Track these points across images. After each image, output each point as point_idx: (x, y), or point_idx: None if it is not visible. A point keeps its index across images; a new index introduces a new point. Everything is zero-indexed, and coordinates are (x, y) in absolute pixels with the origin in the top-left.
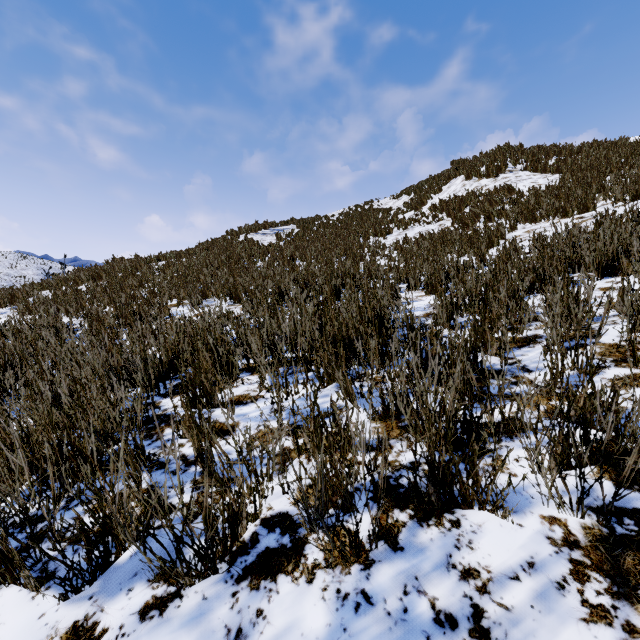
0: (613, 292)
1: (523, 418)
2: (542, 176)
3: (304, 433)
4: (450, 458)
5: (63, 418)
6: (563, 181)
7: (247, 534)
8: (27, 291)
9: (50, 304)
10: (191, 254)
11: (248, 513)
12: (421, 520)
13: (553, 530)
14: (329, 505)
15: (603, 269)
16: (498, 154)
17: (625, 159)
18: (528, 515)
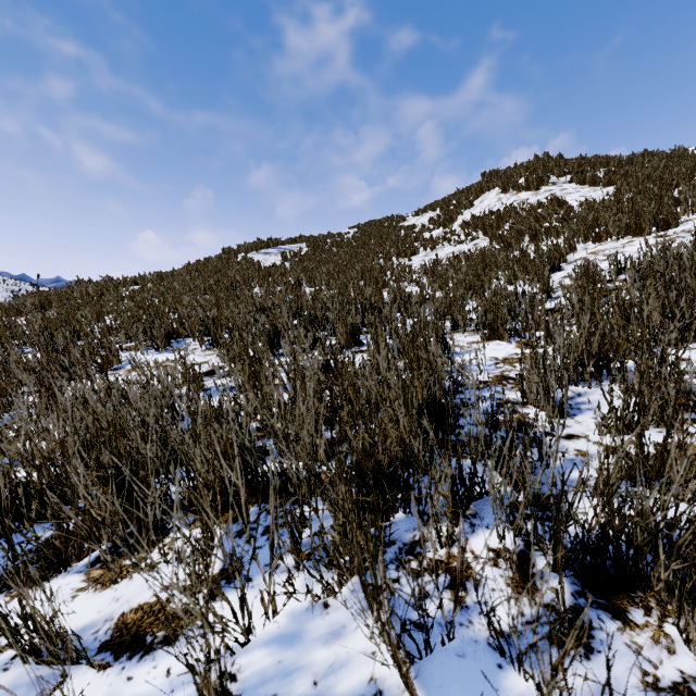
0: None
1: None
2: (592, 189)
3: None
4: None
5: None
6: (620, 194)
7: None
8: None
9: None
10: (174, 276)
11: None
12: None
13: None
14: None
15: None
16: (537, 165)
17: (692, 169)
18: None
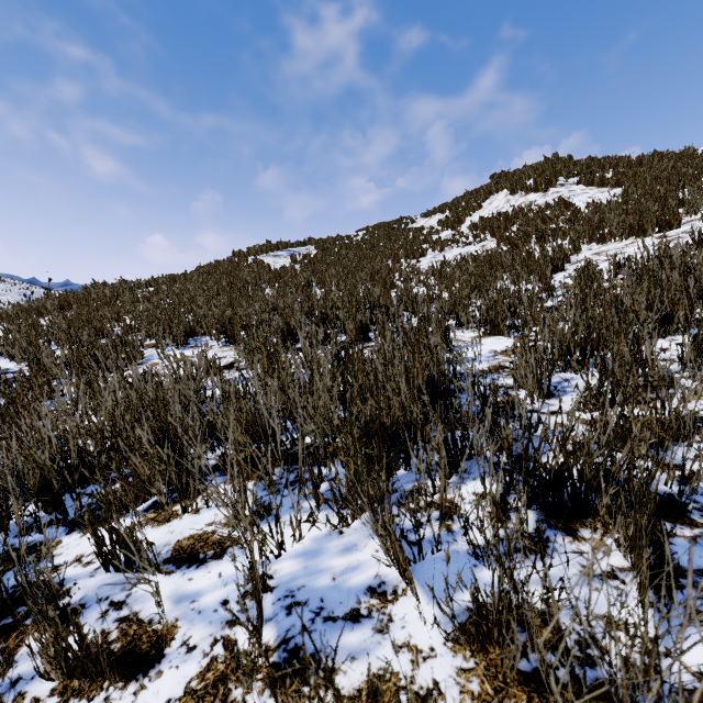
0: None
1: None
2: (600, 190)
3: None
4: None
5: None
6: (627, 195)
7: None
8: None
9: None
10: (187, 279)
11: None
12: None
13: None
14: None
15: None
16: (546, 166)
17: (699, 170)
18: None
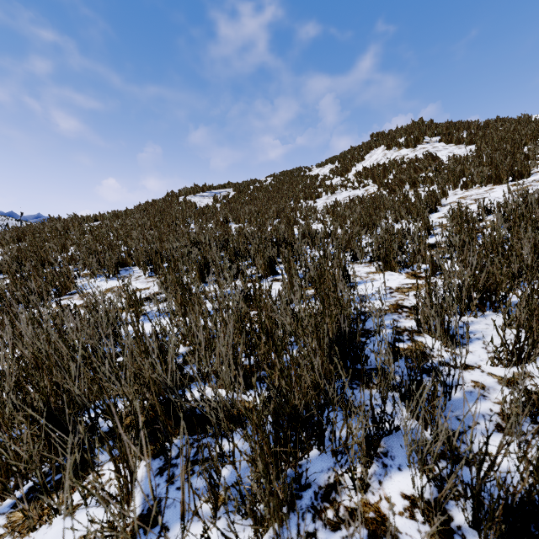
0: None
1: None
2: (457, 147)
3: None
4: None
5: None
6: (480, 151)
7: None
8: None
9: None
10: (127, 215)
11: None
12: None
13: None
14: None
15: None
16: (413, 128)
17: (536, 132)
18: None
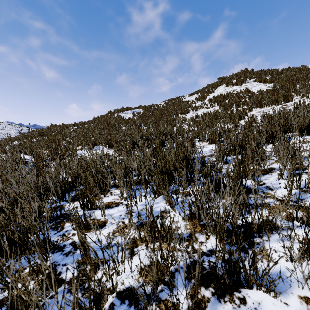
0: (309, 144)
1: (276, 223)
2: (264, 84)
3: (144, 231)
4: (238, 257)
5: (1, 221)
6: (274, 87)
7: (107, 304)
8: (7, 141)
9: (16, 148)
10: (90, 123)
11: (108, 290)
12: (219, 297)
13: (309, 309)
14: (160, 283)
15: (302, 131)
16: (241, 74)
17: (305, 76)
18: (290, 295)
